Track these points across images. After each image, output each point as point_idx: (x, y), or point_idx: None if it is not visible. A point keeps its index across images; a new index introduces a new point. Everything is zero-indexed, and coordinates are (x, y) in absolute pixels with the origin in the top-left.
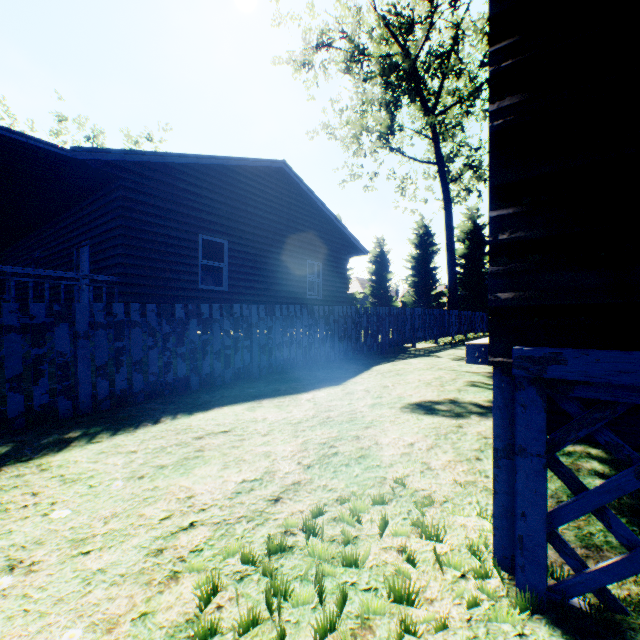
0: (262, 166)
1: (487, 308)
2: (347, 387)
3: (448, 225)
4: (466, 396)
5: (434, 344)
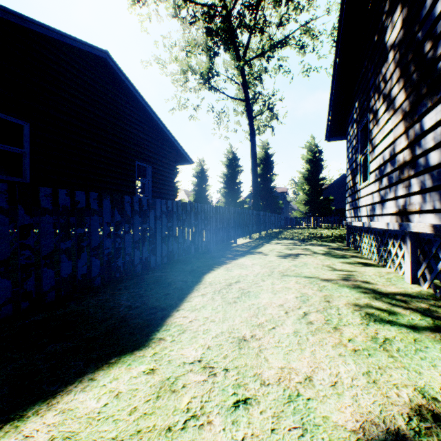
0: (78, 47)
1: (274, 212)
2: (162, 356)
3: (253, 148)
4: (432, 379)
5: (249, 239)
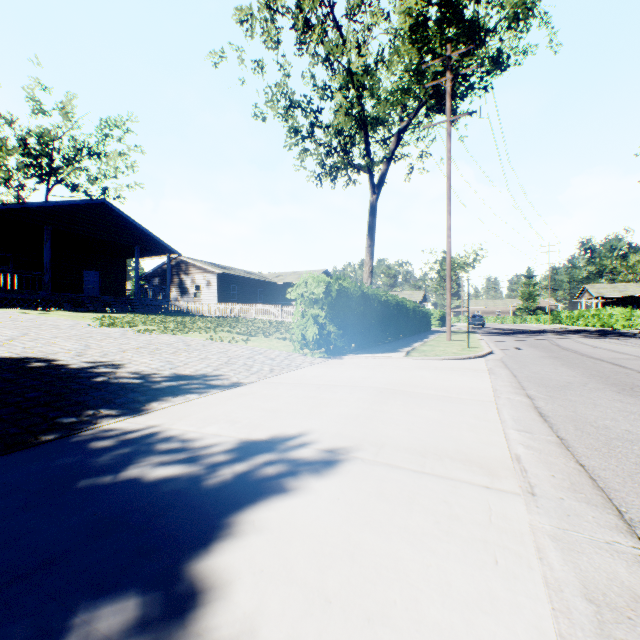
0: None
1: None
2: None
3: None
4: None
5: None
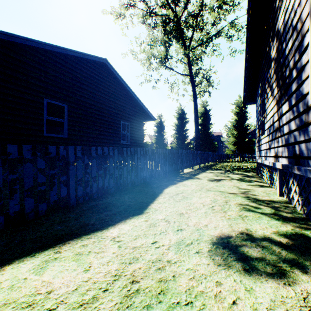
0: (91, 59)
1: (211, 150)
2: (149, 217)
3: (195, 107)
4: (254, 226)
5: (191, 169)
